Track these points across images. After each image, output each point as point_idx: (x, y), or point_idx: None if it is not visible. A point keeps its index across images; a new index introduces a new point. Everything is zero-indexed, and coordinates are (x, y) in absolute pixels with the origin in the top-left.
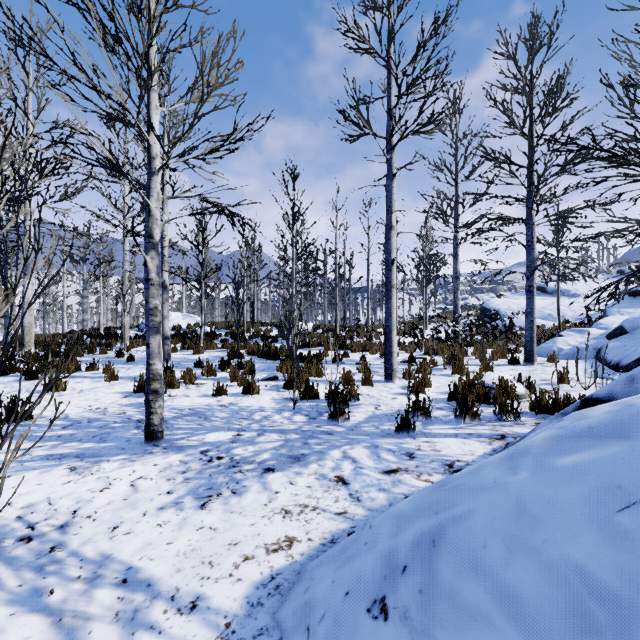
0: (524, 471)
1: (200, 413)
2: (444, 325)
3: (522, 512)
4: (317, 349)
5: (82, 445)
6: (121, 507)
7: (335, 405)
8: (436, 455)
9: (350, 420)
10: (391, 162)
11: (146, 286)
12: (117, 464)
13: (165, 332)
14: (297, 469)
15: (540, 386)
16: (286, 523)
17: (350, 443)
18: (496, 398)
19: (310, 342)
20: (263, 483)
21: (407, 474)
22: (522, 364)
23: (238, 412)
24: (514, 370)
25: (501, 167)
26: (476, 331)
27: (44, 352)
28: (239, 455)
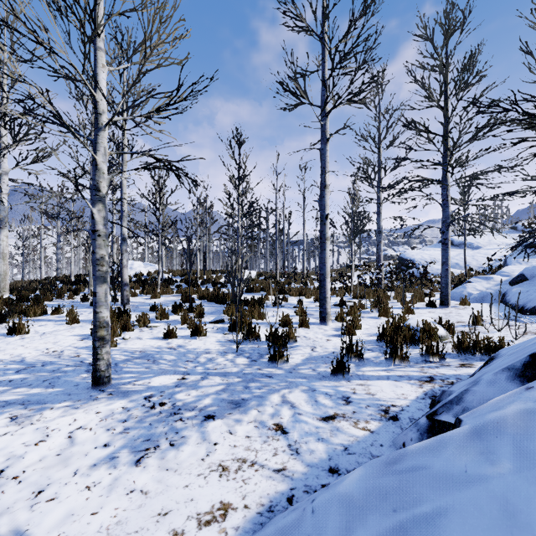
0: (504, 461)
1: (149, 356)
2: (368, 272)
3: (514, 526)
4: (260, 294)
5: (30, 391)
6: (52, 464)
7: (275, 348)
8: (371, 399)
9: (289, 362)
10: (325, 128)
11: (93, 237)
12: (59, 412)
13: (124, 279)
14: (237, 416)
15: (457, 328)
16: (222, 484)
17: (289, 386)
18: (422, 341)
19: (254, 287)
20: (202, 433)
21: (344, 421)
22: (438, 307)
23: (185, 354)
24: (432, 313)
25: (420, 135)
26: (395, 278)
27: (15, 297)
28: (181, 401)
